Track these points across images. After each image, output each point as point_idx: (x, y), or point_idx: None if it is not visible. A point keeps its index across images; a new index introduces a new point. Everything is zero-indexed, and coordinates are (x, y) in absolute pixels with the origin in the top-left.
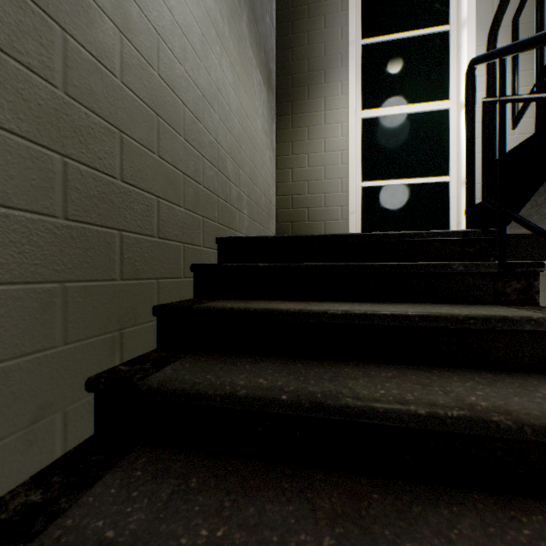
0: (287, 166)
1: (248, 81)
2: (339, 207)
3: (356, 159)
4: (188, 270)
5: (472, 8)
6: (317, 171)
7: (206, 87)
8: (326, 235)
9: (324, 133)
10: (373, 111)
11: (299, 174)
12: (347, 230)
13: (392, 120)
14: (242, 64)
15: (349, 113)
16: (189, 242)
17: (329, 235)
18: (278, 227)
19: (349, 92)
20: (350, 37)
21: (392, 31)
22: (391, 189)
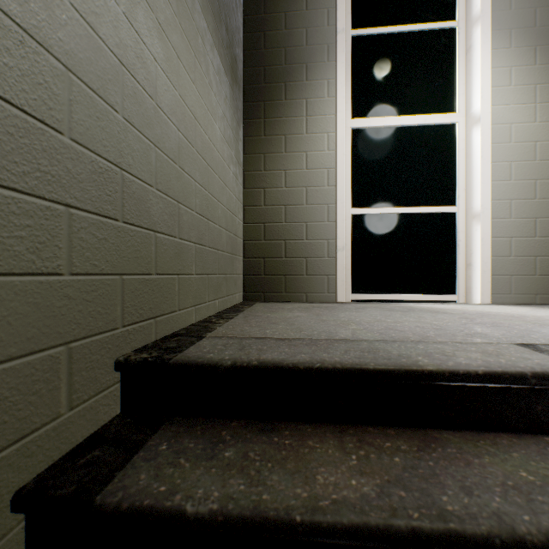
0: (259, 185)
1: (198, 63)
2: (325, 241)
3: (345, 180)
4: (0, 517)
5: (487, 1)
6: (297, 192)
7: (80, 52)
8: (336, 370)
9: (306, 144)
10: (366, 120)
11: (273, 196)
12: (335, 271)
13: (388, 133)
14: (186, 33)
15: (337, 121)
16: (5, 443)
17: (343, 368)
18: (246, 264)
19: (337, 94)
20: (338, 23)
21: (389, 22)
22: (387, 219)
